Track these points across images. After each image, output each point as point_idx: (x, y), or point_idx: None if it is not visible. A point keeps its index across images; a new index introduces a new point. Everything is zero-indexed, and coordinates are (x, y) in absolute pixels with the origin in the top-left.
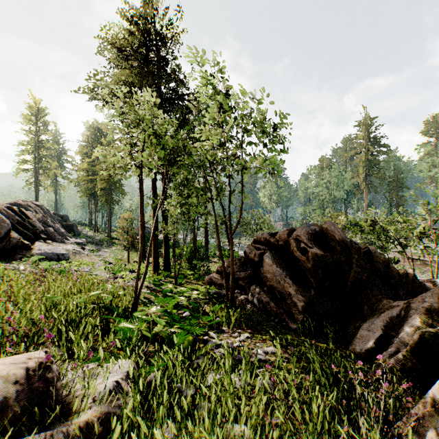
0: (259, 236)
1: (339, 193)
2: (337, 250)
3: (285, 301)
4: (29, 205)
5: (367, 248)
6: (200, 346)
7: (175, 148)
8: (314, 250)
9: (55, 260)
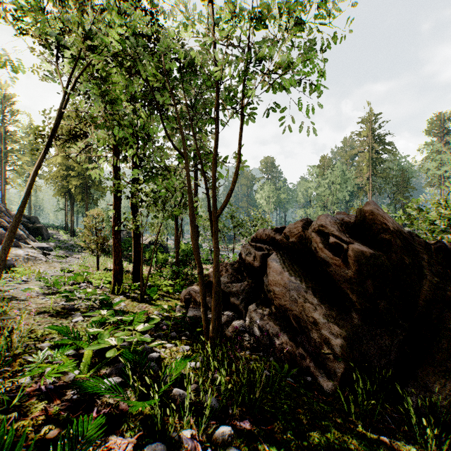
0: (260, 233)
1: (342, 194)
2: (397, 246)
3: (306, 333)
4: None
5: (438, 243)
6: None
7: None
8: (357, 247)
9: None
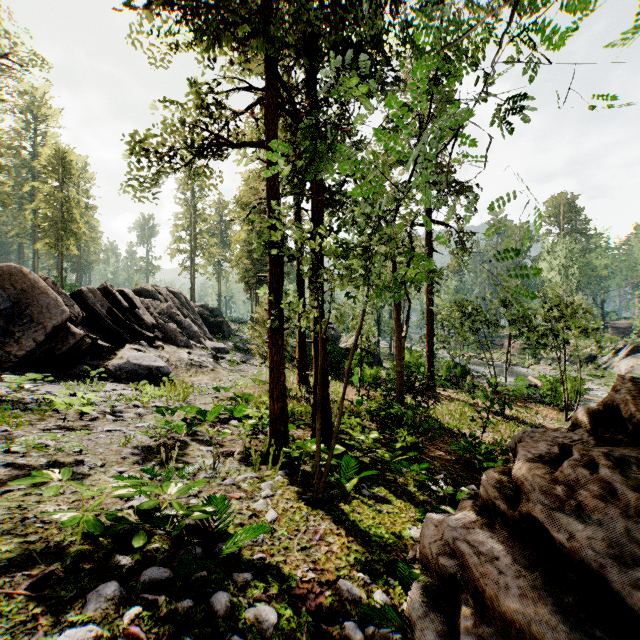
0: None
1: None
2: None
3: None
4: (159, 291)
5: None
6: None
7: None
8: None
9: (145, 377)
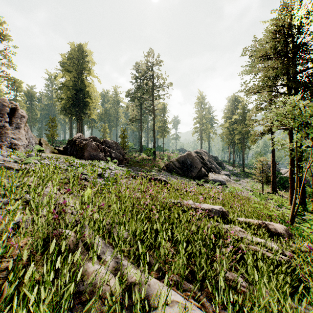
0: None
1: None
2: None
3: None
4: (201, 152)
5: None
6: None
7: None
8: None
9: (219, 184)
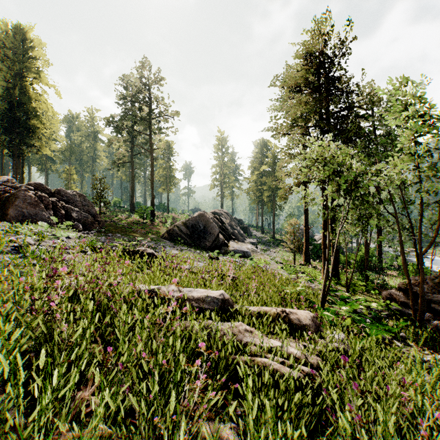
0: None
1: None
2: None
3: None
4: (221, 213)
5: None
6: (386, 347)
7: (354, 175)
8: None
9: (242, 256)
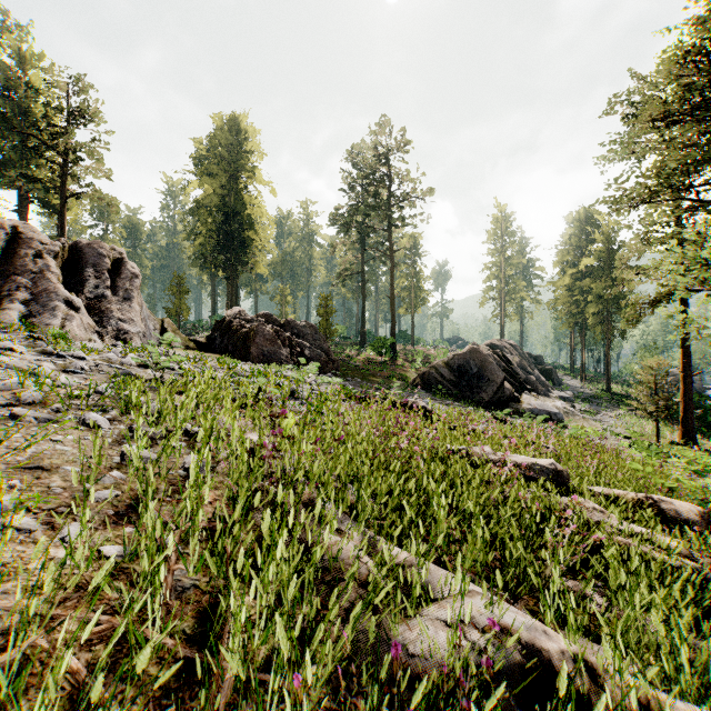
0: None
1: None
2: None
3: None
4: (503, 345)
5: None
6: None
7: None
8: None
9: (546, 419)
